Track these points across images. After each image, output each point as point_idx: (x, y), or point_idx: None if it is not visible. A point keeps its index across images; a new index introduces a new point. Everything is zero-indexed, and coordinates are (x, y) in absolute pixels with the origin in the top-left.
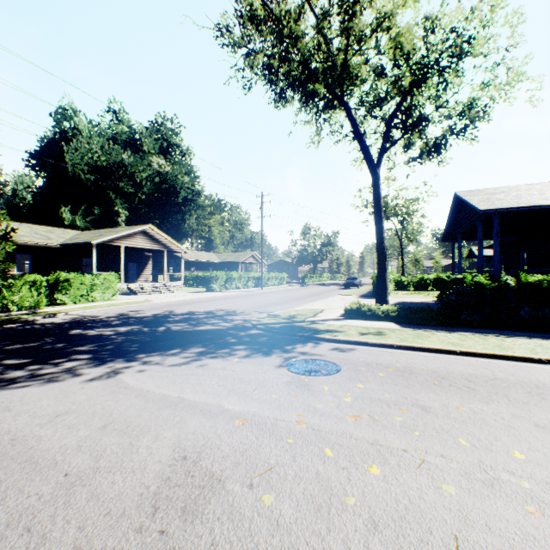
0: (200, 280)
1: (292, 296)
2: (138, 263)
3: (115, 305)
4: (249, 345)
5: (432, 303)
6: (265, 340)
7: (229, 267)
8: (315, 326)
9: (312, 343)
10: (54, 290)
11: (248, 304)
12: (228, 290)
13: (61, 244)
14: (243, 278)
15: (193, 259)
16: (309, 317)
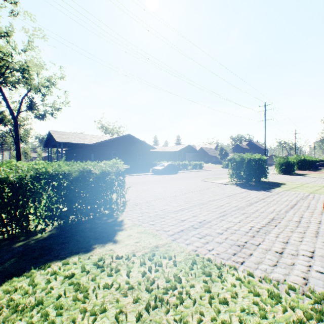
0: None
1: None
2: None
3: None
4: None
5: None
6: None
7: None
8: None
9: None
10: None
11: None
12: None
13: None
14: None
15: None
16: None
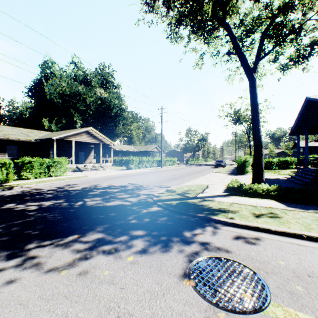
0: (124, 162)
1: (182, 173)
2: (85, 151)
3: (61, 180)
4: (148, 229)
5: (286, 180)
6: (163, 222)
7: (142, 154)
8: (208, 204)
9: (210, 227)
10: (21, 169)
11: (152, 179)
12: (140, 169)
13: (35, 139)
14: (150, 160)
15: (120, 149)
16: (199, 193)
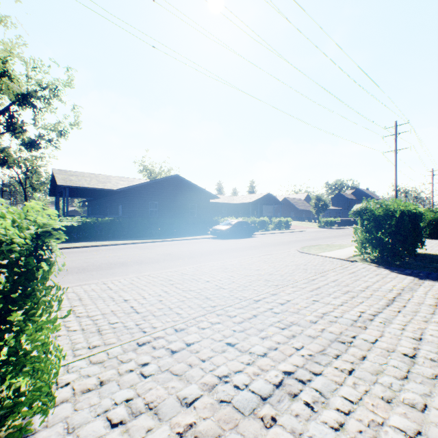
0: None
1: None
2: None
3: None
4: None
5: None
6: None
7: None
8: None
9: None
10: None
11: None
12: None
13: None
14: None
15: None
16: None
